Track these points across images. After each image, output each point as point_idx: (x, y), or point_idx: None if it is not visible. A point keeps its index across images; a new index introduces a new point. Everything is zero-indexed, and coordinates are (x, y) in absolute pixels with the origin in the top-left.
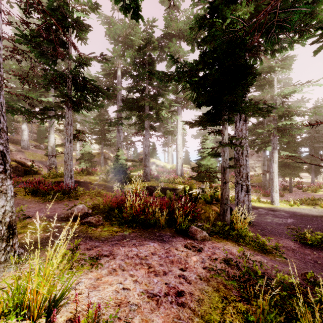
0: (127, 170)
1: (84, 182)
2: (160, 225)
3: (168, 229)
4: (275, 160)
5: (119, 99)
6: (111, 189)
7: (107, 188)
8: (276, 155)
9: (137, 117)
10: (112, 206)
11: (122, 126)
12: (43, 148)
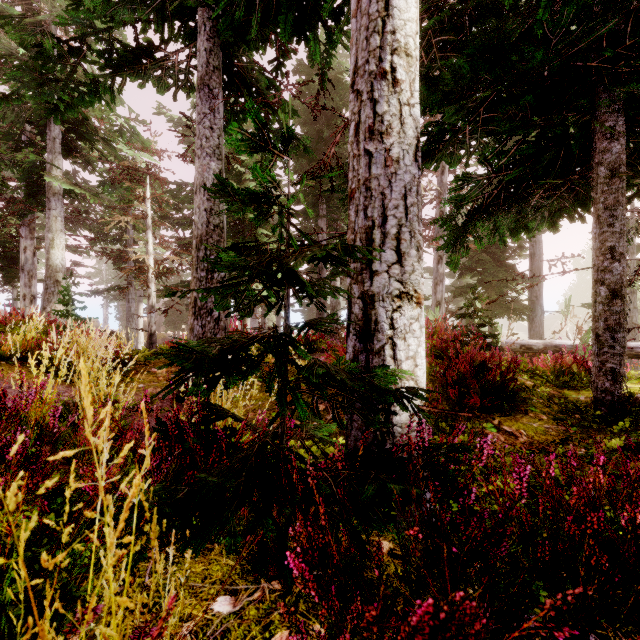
0: None
1: None
2: None
3: None
4: (141, 313)
5: None
6: None
7: None
8: (141, 307)
9: None
10: None
11: None
12: None
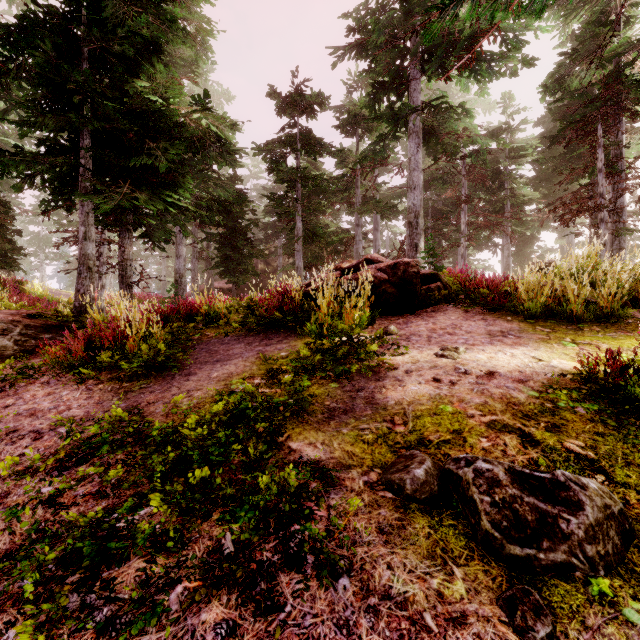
0: None
1: None
2: None
3: None
4: None
5: None
6: None
7: None
8: None
9: None
10: None
11: None
12: None
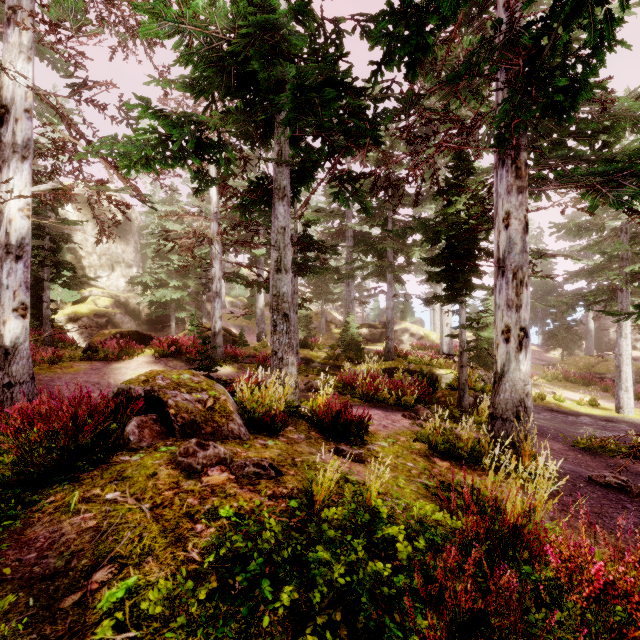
0: (360, 344)
1: (304, 359)
2: (388, 402)
3: (396, 407)
4: (625, 333)
5: (349, 236)
6: (338, 370)
7: (333, 368)
8: (627, 323)
9: (375, 264)
10: (345, 384)
11: (354, 280)
12: (240, 305)
